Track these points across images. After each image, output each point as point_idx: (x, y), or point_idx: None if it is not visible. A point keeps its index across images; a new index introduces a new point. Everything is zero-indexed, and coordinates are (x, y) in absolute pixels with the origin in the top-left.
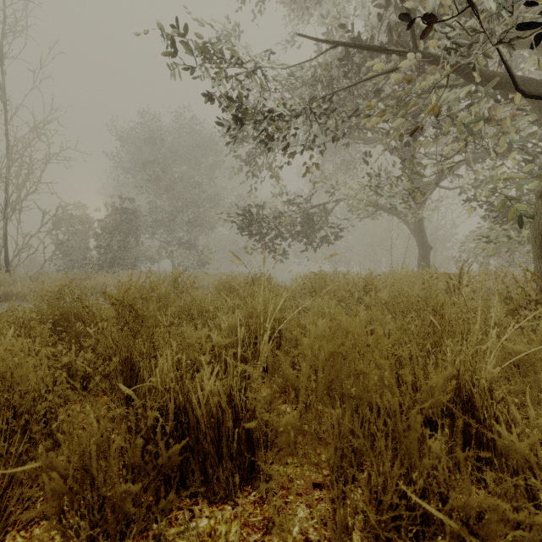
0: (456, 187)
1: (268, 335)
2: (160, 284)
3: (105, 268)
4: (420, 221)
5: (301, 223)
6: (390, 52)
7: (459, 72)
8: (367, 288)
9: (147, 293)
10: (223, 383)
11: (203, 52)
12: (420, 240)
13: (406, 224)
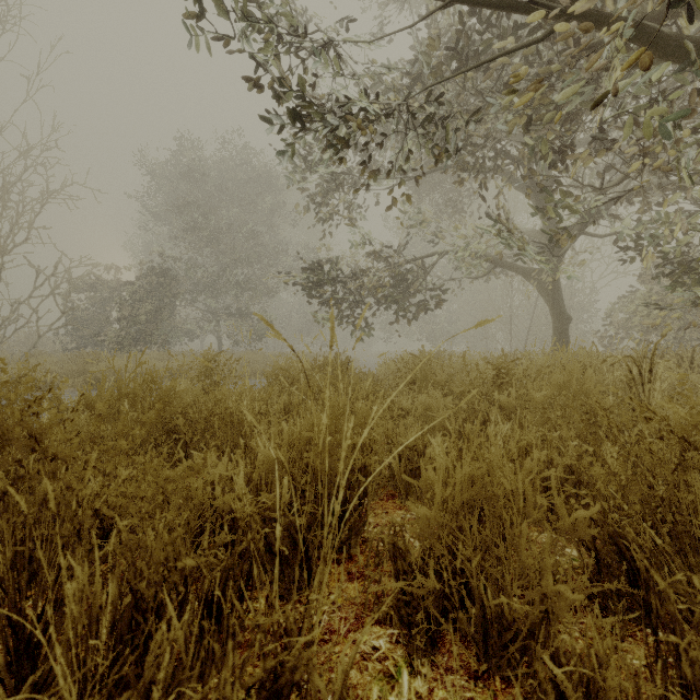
0: (607, 234)
1: (340, 498)
2: (184, 372)
3: (125, 347)
4: (555, 282)
5: (391, 286)
6: (537, 6)
7: (644, 40)
8: (499, 379)
9: (137, 391)
10: (203, 693)
11: (244, 11)
12: (555, 309)
13: (536, 287)
